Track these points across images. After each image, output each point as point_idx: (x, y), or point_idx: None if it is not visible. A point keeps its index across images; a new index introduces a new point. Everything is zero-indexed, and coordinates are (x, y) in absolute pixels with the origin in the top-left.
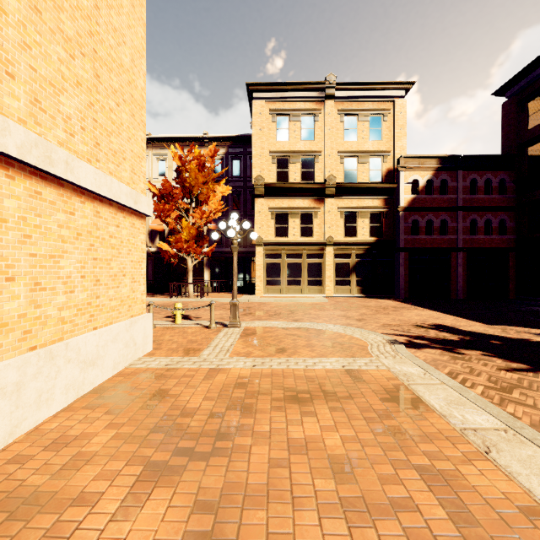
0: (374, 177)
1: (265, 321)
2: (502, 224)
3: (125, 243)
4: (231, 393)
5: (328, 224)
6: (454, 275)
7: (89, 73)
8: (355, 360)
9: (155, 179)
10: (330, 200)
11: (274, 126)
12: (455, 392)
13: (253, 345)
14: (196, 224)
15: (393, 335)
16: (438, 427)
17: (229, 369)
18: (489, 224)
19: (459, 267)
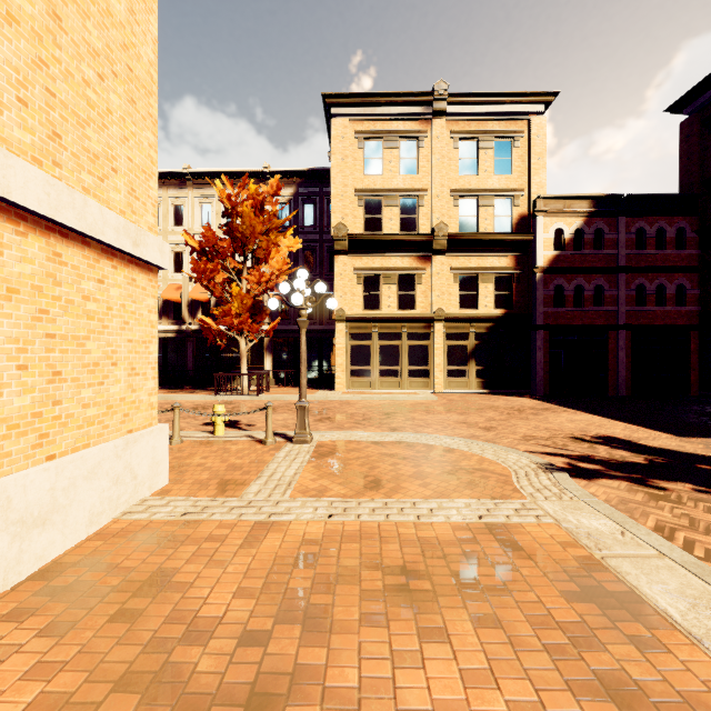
0: (501, 226)
1: (349, 431)
2: (680, 291)
3: (116, 310)
4: (288, 578)
5: (437, 291)
6: (613, 363)
7: (36, 6)
8: (498, 504)
9: (197, 230)
10: (439, 258)
11: (362, 154)
12: (693, 577)
13: (330, 474)
14: (251, 291)
15: (544, 454)
16: (697, 671)
17: (289, 523)
18: (663, 291)
19: (620, 352)
